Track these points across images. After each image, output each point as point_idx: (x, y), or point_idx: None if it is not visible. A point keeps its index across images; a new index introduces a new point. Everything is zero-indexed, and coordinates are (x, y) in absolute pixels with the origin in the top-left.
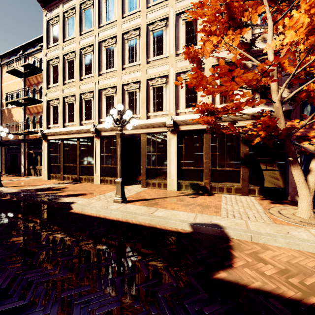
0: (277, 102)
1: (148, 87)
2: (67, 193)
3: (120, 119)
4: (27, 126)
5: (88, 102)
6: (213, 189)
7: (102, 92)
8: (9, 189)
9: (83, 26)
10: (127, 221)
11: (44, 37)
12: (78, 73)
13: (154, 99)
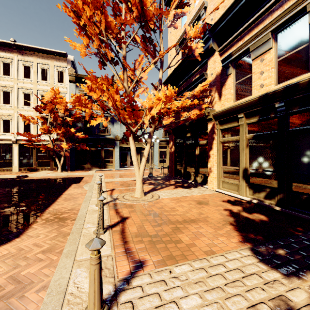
0: (50, 140)
1: None
2: None
3: None
4: None
5: None
6: (38, 169)
7: None
8: None
9: None
10: None
11: None
12: None
13: (4, 125)
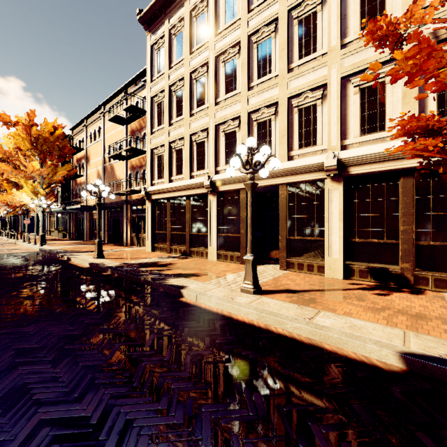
0: None
1: (290, 110)
2: (175, 272)
3: (250, 162)
4: (130, 184)
5: (200, 145)
6: (422, 282)
7: (219, 128)
8: (110, 261)
9: (195, 40)
10: (268, 328)
11: (147, 68)
12: (188, 106)
13: (301, 127)
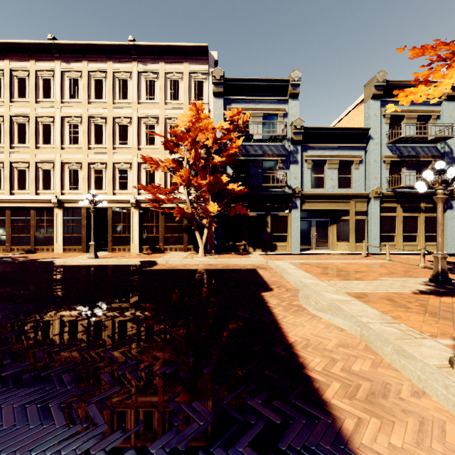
0: (187, 199)
1: (114, 168)
2: (36, 258)
3: (93, 200)
4: None
5: (46, 171)
6: (166, 250)
7: (64, 164)
8: None
9: (40, 93)
10: (102, 264)
11: None
12: (34, 140)
13: (120, 179)
